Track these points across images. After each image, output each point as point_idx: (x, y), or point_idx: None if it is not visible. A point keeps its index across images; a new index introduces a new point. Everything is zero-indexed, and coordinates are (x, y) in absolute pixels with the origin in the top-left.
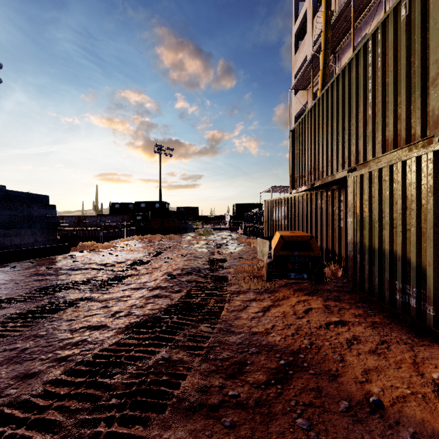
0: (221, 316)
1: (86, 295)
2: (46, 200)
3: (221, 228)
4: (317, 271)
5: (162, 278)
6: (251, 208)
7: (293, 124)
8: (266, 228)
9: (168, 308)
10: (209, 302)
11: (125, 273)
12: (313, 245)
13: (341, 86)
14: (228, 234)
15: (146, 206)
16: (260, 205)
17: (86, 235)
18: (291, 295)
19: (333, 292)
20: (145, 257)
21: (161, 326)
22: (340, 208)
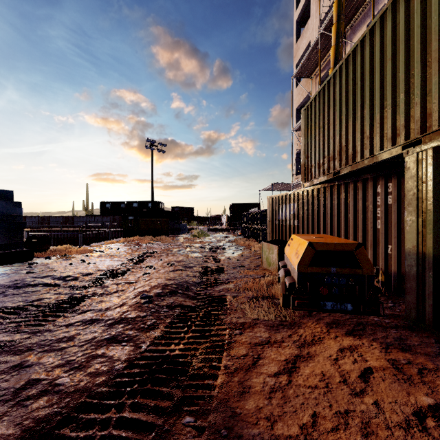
0: (216, 390)
1: (2, 339)
2: (9, 196)
3: (217, 229)
4: (369, 300)
5: (132, 303)
6: (248, 208)
7: (294, 117)
8: (270, 230)
9: (124, 370)
10: (197, 349)
11: (86, 291)
12: (361, 258)
13: (390, 26)
14: (225, 236)
15: (138, 206)
16: (259, 204)
17: (73, 236)
18: (324, 335)
19: (388, 329)
20: (122, 266)
21: (90, 439)
22: (376, 204)
